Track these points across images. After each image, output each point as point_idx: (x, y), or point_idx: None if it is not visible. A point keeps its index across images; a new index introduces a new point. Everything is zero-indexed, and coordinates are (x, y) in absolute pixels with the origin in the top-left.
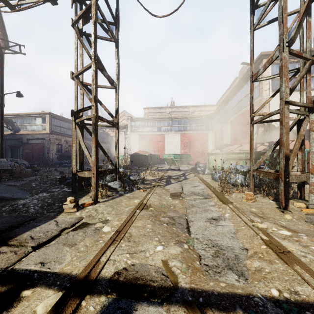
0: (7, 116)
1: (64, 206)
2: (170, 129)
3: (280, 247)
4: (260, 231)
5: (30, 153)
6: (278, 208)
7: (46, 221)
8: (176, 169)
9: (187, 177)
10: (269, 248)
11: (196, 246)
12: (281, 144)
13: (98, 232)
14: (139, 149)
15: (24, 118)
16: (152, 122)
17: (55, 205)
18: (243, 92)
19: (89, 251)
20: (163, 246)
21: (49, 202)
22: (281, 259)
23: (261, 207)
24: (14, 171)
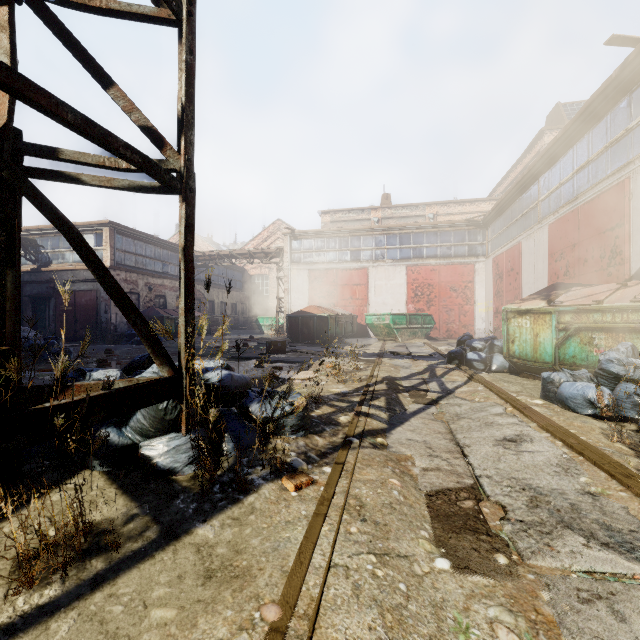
0: (25, 233)
1: None
2: (383, 256)
3: None
4: None
5: (71, 313)
6: None
7: None
8: (403, 353)
9: (448, 383)
10: None
11: None
12: None
13: None
14: (310, 303)
15: (60, 236)
16: (339, 241)
17: None
18: (598, 138)
19: None
20: None
21: None
22: None
23: None
24: None
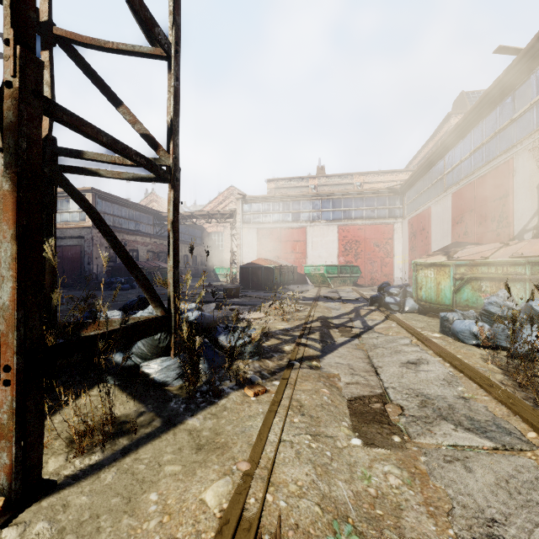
0: None
1: None
2: (318, 217)
3: None
4: None
5: (59, 264)
6: None
7: None
8: (335, 297)
9: (369, 322)
10: None
11: None
12: None
13: None
14: (258, 256)
15: None
16: (282, 205)
17: None
18: (490, 125)
19: None
20: None
21: None
22: None
23: None
24: None
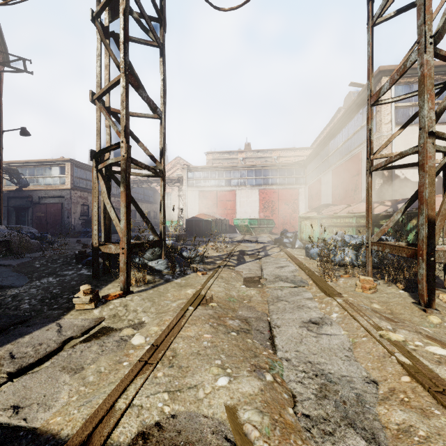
0: (10, 164)
1: (74, 299)
2: (245, 183)
3: (436, 380)
4: (394, 348)
5: (43, 218)
6: (416, 305)
7: (43, 325)
8: (253, 241)
9: (269, 252)
10: (416, 382)
11: (286, 374)
12: (422, 202)
13: (124, 346)
14: (199, 211)
15: (35, 167)
16: (218, 173)
17: (62, 298)
18: (351, 127)
19: (102, 383)
20: (228, 376)
21: (55, 293)
22: (444, 407)
23: (387, 301)
24: (10, 244)
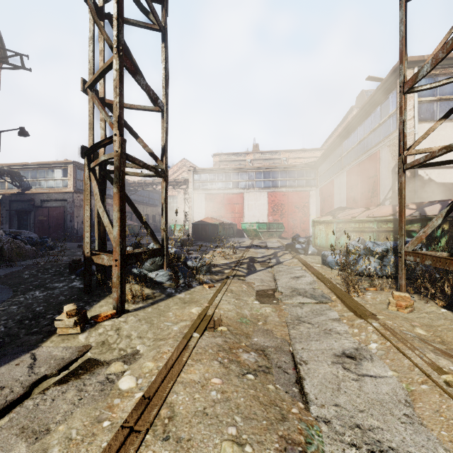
0: (12, 167)
1: (56, 322)
2: (253, 185)
3: None
4: None
5: (46, 222)
6: None
7: (14, 356)
8: (262, 246)
9: (281, 259)
10: None
11: (329, 450)
12: None
13: (109, 390)
14: (206, 215)
15: (37, 170)
16: (225, 175)
17: (45, 318)
18: (368, 125)
19: None
20: None
21: (38, 312)
22: None
23: (432, 324)
24: (1, 251)
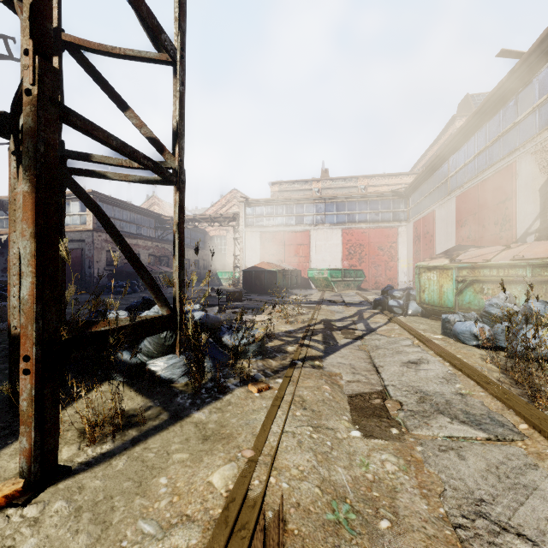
0: None
1: None
2: (322, 221)
3: None
4: None
5: None
6: None
7: None
8: (338, 301)
9: (372, 324)
10: None
11: None
12: None
13: None
14: (261, 259)
15: None
16: (286, 208)
17: None
18: (493, 128)
19: None
20: None
21: None
22: None
23: None
24: None
